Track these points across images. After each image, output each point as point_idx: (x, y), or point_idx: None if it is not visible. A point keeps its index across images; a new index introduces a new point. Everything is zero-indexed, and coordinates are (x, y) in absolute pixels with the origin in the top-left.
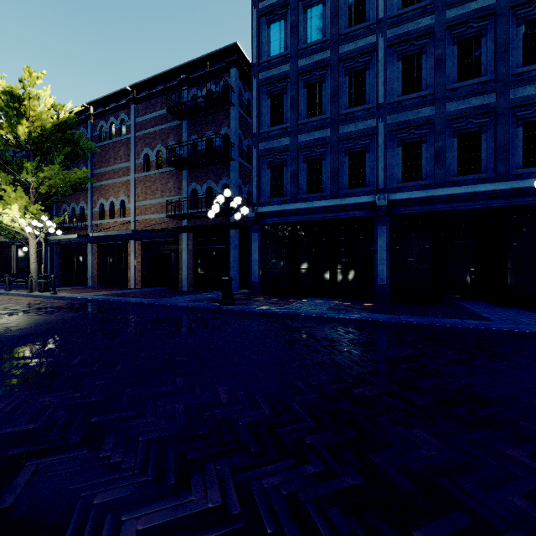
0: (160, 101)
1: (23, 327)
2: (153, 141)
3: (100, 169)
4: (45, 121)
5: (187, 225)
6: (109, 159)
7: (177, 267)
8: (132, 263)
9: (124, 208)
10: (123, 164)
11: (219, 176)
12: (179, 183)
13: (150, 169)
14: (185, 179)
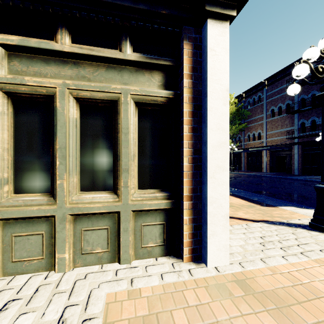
0: (280, 82)
1: (248, 180)
2: (276, 102)
3: (248, 120)
4: (233, 110)
5: (297, 141)
6: (252, 115)
7: (291, 162)
8: (264, 160)
9: (259, 136)
10: (259, 116)
11: (320, 113)
12: (292, 121)
13: (274, 116)
14: (296, 118)
